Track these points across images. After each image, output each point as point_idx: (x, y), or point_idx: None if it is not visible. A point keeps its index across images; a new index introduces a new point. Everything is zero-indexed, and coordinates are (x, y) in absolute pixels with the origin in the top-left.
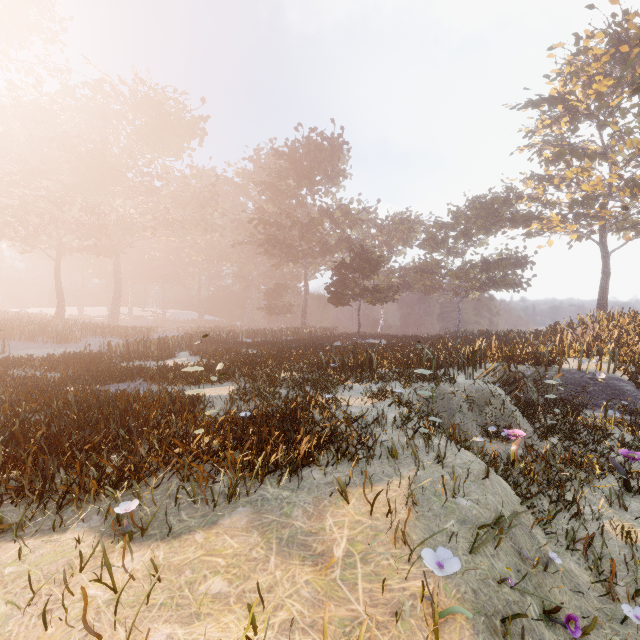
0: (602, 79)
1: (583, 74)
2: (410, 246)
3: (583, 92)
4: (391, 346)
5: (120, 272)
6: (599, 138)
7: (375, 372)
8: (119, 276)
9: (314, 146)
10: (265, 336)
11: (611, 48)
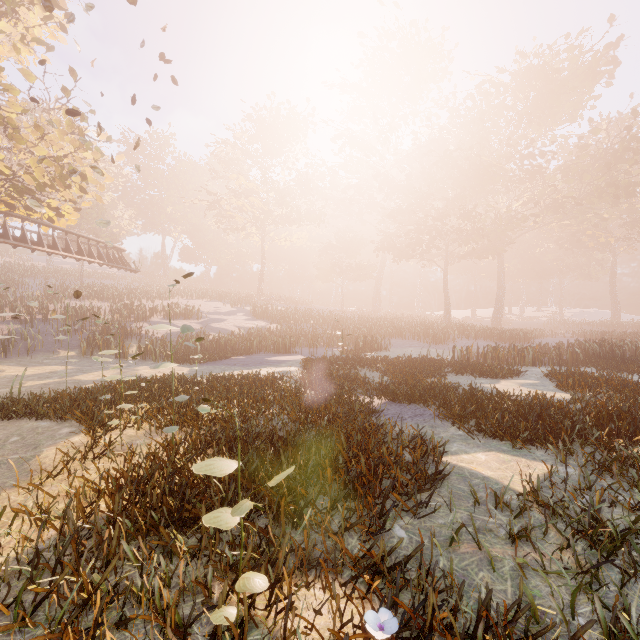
0: None
1: None
2: None
3: None
4: None
5: (503, 272)
6: None
7: None
8: (502, 276)
9: None
10: None
11: None
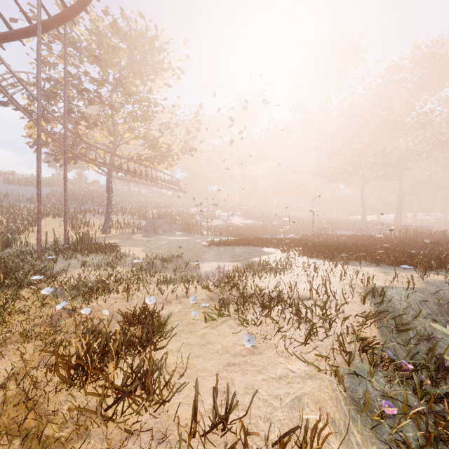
0: None
1: None
2: None
3: None
4: None
5: (402, 188)
6: None
7: None
8: (401, 191)
9: None
10: None
11: None
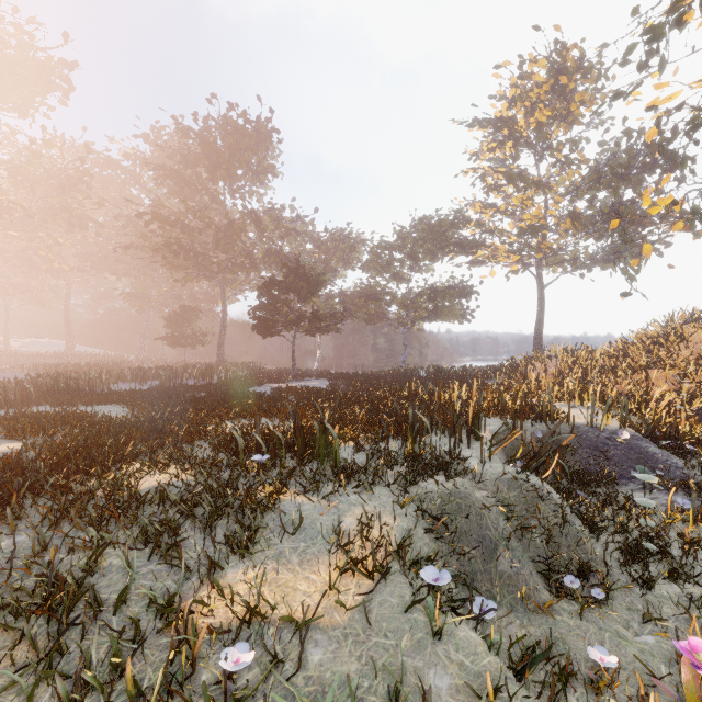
0: (543, 108)
1: (527, 99)
2: (352, 267)
3: (525, 119)
4: (342, 394)
5: None
6: (537, 170)
7: (337, 462)
8: None
9: (234, 127)
10: (161, 377)
11: (550, 78)
